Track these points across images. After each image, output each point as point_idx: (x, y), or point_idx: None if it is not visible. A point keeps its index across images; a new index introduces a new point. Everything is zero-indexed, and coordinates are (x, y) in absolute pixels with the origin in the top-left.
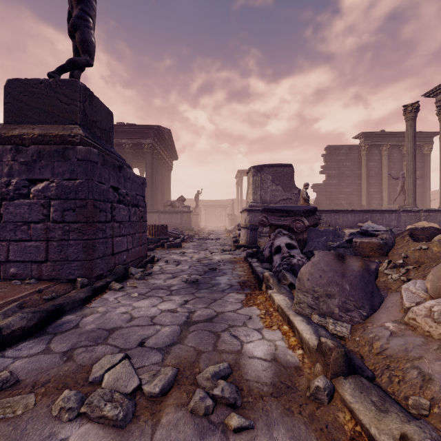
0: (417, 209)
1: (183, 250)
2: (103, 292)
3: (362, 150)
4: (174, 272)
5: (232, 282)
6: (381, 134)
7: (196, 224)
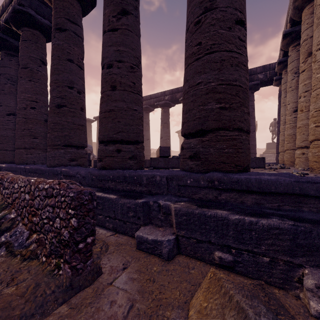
0: None
1: None
2: None
3: None
4: None
5: None
6: None
7: None
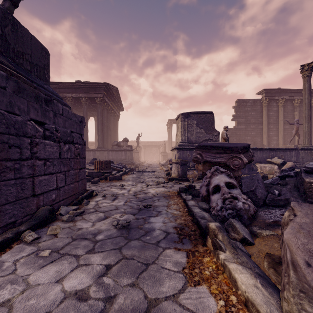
0: (312, 148)
1: (123, 182)
2: (6, 248)
3: (263, 103)
4: (108, 210)
5: (168, 226)
6: (278, 91)
7: (137, 159)
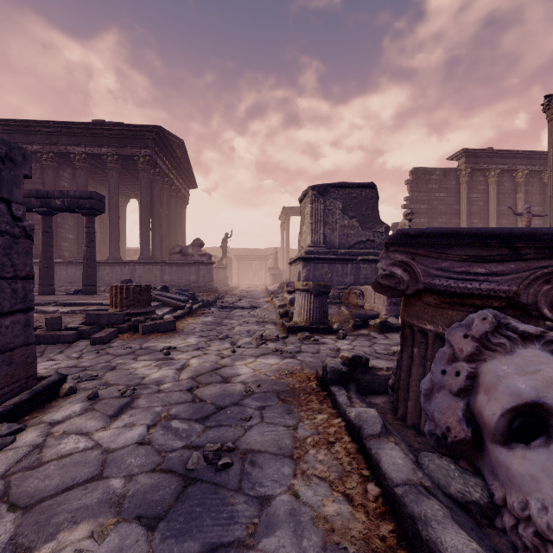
0: None
1: (175, 340)
2: None
3: (461, 176)
4: (54, 490)
5: None
6: (488, 153)
7: (223, 282)
